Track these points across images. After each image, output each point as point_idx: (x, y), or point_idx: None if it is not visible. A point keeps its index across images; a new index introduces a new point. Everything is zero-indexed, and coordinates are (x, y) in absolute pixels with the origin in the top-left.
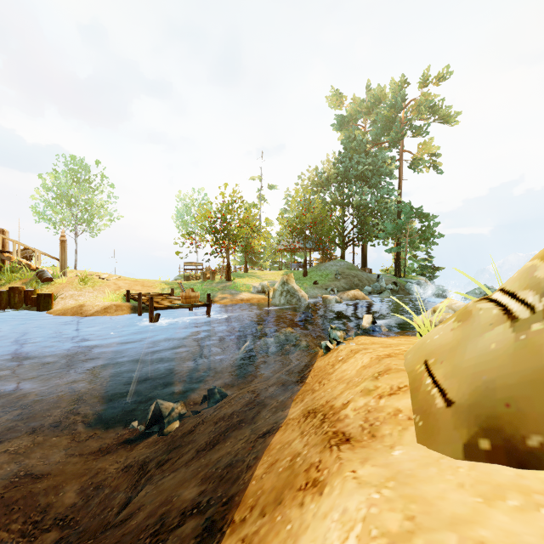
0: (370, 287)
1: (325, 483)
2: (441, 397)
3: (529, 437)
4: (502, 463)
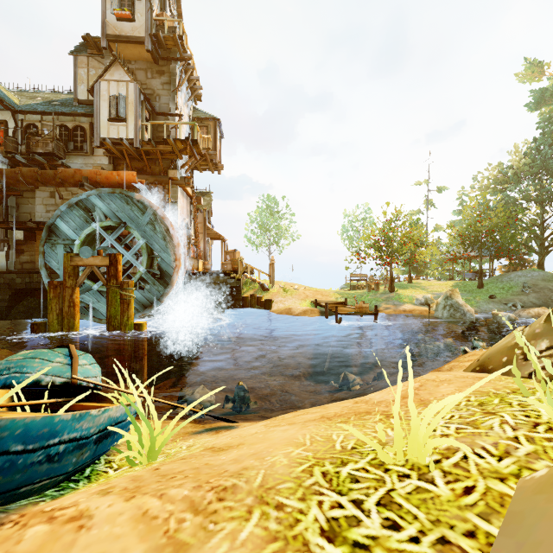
0: None
1: None
2: (477, 359)
3: (489, 366)
4: (479, 372)
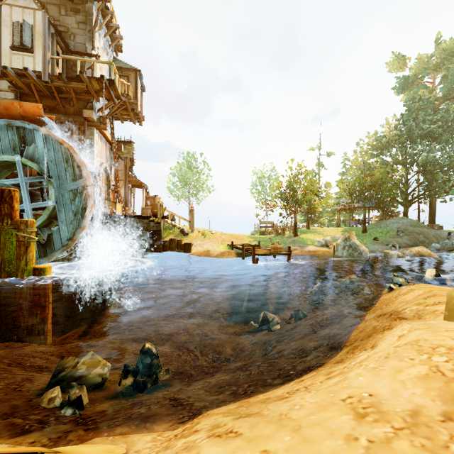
0: (438, 244)
1: (393, 327)
2: None
3: None
4: None
